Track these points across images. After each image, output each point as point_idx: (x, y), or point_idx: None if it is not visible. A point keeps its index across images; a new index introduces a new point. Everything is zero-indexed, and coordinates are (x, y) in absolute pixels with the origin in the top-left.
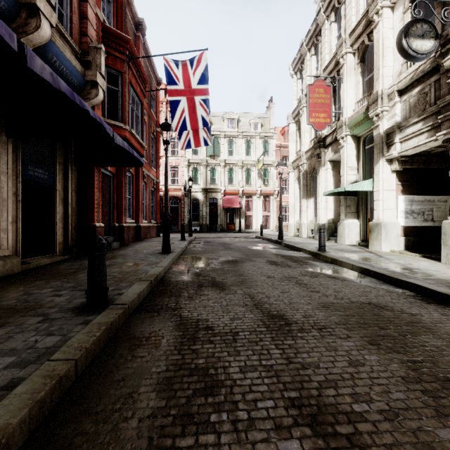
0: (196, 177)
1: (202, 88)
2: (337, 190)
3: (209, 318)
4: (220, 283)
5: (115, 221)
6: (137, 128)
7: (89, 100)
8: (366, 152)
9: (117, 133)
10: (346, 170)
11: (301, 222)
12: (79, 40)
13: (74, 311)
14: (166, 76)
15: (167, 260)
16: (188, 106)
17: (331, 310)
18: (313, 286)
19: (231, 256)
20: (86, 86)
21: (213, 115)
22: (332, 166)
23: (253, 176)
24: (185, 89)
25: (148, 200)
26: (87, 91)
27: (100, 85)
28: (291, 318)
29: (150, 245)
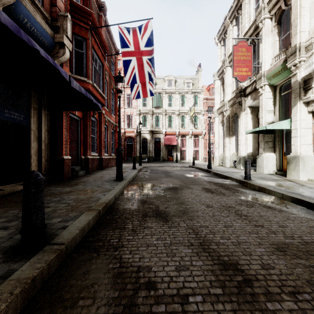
0: (145, 122)
1: (148, 49)
2: (259, 129)
3: (151, 266)
4: (163, 212)
5: (82, 154)
6: (99, 83)
7: (58, 58)
8: (282, 98)
9: (82, 86)
10: (265, 113)
11: (224, 155)
12: (49, 10)
13: (5, 253)
14: (120, 41)
15: (118, 187)
16: (137, 64)
17: (290, 256)
18: (254, 218)
19: (172, 184)
20: (56, 46)
21: (157, 78)
22: (251, 111)
23: (186, 121)
24: (135, 51)
25: (109, 139)
26: (56, 50)
27: (67, 46)
28: (248, 270)
29: (108, 173)
